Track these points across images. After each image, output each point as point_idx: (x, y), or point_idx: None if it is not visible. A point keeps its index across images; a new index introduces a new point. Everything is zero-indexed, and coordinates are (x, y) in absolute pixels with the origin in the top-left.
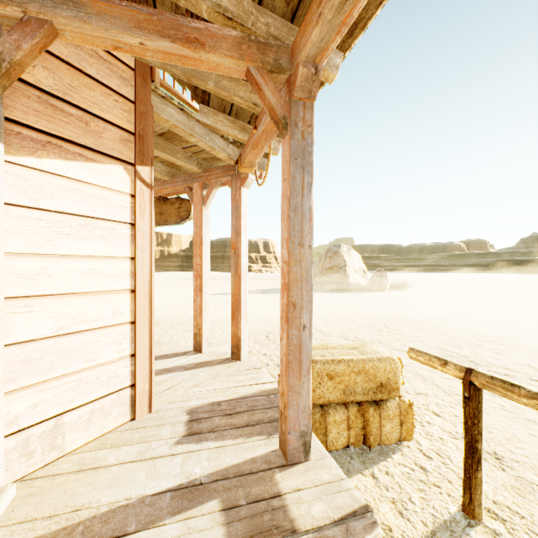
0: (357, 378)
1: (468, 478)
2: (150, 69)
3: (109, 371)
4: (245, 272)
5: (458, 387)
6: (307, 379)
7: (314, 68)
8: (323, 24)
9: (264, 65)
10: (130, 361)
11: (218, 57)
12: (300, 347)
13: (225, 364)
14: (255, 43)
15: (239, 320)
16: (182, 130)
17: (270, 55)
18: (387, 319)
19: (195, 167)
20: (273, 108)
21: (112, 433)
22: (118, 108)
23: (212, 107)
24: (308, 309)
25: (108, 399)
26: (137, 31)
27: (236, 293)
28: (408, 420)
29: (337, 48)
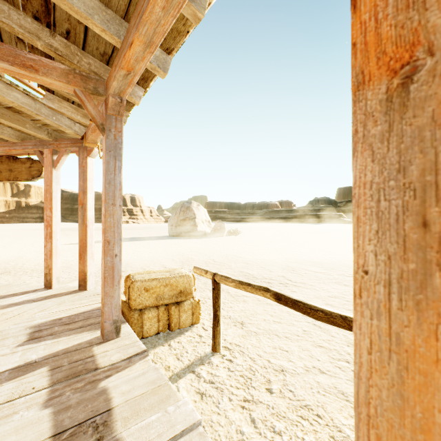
0: (165, 289)
1: (214, 332)
2: None
3: None
4: (92, 222)
5: (240, 292)
6: (118, 287)
7: (120, 99)
8: (118, 81)
9: (86, 90)
10: None
11: (51, 80)
12: (113, 268)
13: (73, 294)
14: (79, 75)
15: (85, 259)
16: (28, 110)
17: (91, 84)
18: (216, 256)
19: (45, 136)
20: (94, 117)
21: None
22: None
23: (57, 95)
24: (119, 244)
25: None
26: None
27: (83, 239)
28: (197, 311)
29: (140, 86)
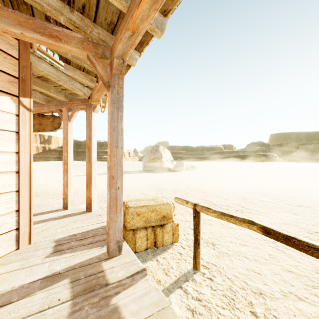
0: (152, 214)
1: (195, 252)
2: None
3: (0, 220)
4: (95, 161)
5: (205, 216)
6: (120, 214)
7: (122, 60)
8: (123, 43)
9: (96, 54)
10: (15, 214)
11: (70, 47)
12: (116, 198)
13: (82, 214)
14: (91, 42)
15: (91, 189)
16: (53, 77)
17: (100, 49)
18: (180, 186)
19: (63, 98)
20: (102, 76)
21: (2, 258)
22: (6, 62)
23: (72, 65)
24: (120, 179)
25: None
26: (19, 27)
27: (89, 173)
28: (176, 232)
29: (136, 50)
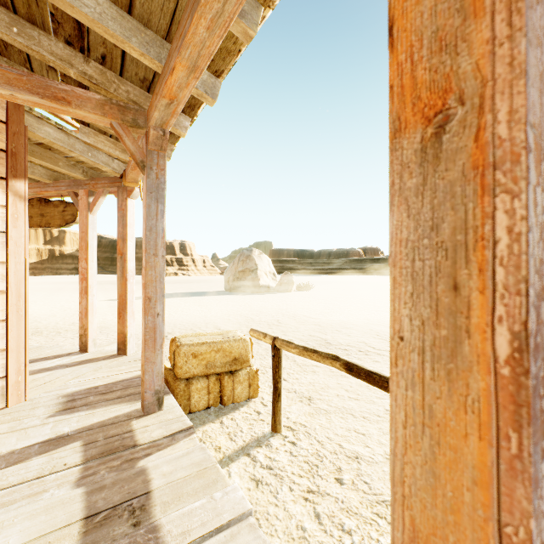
0: (217, 355)
1: (274, 408)
2: None
3: None
4: (133, 275)
5: (309, 360)
6: (160, 352)
7: (163, 131)
8: (160, 111)
9: (124, 122)
10: (2, 355)
11: (84, 112)
12: (155, 329)
13: (111, 359)
14: (116, 105)
15: (125, 319)
16: (61, 146)
17: (129, 115)
18: (282, 316)
19: (80, 175)
20: (133, 153)
21: None
22: None
23: (93, 128)
24: (161, 302)
25: None
26: (7, 87)
27: (123, 294)
28: (254, 383)
29: (186, 114)
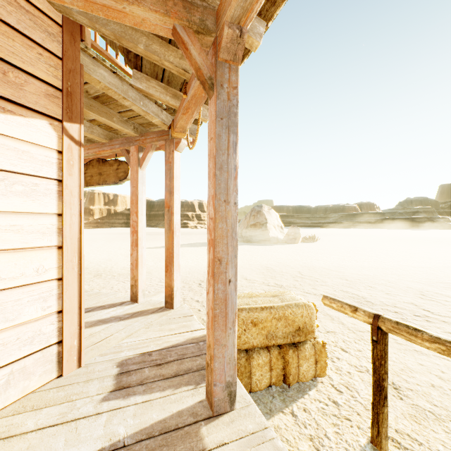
0: (278, 324)
1: (376, 413)
2: (79, 28)
3: (32, 329)
4: (178, 228)
5: (360, 324)
6: (232, 331)
7: (239, 30)
8: None
9: (190, 24)
10: (57, 317)
11: (143, 11)
12: (226, 301)
13: (159, 313)
14: (181, 1)
15: (172, 272)
16: (115, 93)
17: (196, 14)
18: (301, 267)
19: (131, 131)
20: (199, 67)
21: (35, 393)
22: (42, 62)
23: (145, 73)
24: (233, 264)
25: (31, 359)
26: None
27: (170, 248)
28: (321, 359)
29: (261, 17)
